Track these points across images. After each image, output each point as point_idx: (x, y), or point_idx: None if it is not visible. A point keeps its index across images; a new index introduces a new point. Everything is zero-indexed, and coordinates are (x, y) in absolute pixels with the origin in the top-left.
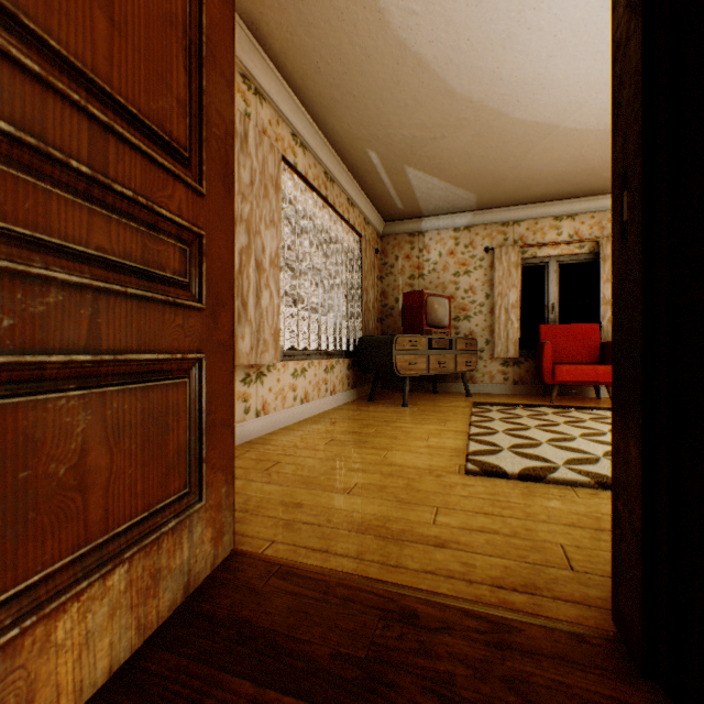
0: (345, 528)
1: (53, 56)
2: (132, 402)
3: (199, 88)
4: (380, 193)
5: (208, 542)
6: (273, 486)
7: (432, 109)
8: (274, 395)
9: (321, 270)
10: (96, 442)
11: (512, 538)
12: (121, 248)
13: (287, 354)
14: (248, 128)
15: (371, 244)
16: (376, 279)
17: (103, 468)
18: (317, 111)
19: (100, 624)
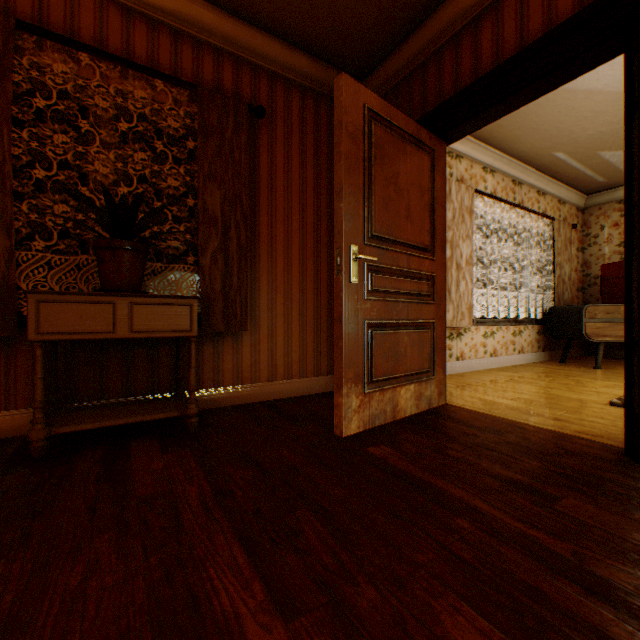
0: (502, 407)
1: (400, 243)
2: (415, 335)
3: (432, 220)
4: (573, 176)
5: (435, 394)
6: (465, 391)
7: (615, 111)
8: (468, 348)
9: (509, 256)
10: (408, 345)
11: (608, 426)
12: (412, 288)
13: (478, 321)
14: (450, 186)
15: (565, 222)
16: (575, 252)
17: (409, 353)
18: (502, 146)
19: (408, 397)
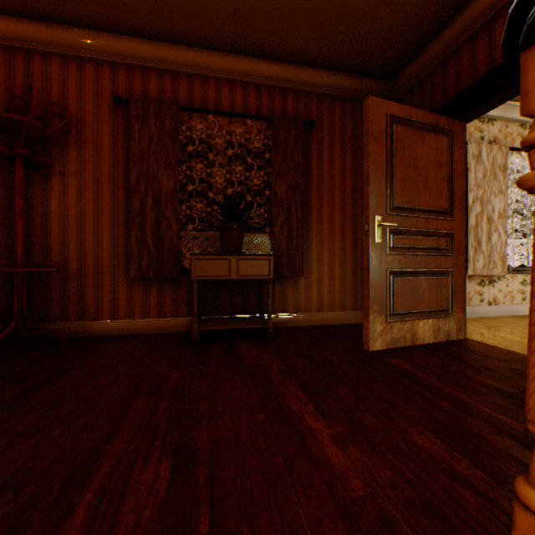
0: (521, 345)
1: (418, 210)
2: (432, 281)
3: (450, 188)
4: None
5: (454, 329)
6: (489, 331)
7: None
8: (502, 294)
9: None
10: (425, 288)
11: None
12: (430, 244)
13: (516, 270)
14: (480, 148)
15: None
16: None
17: (427, 294)
18: None
19: (426, 329)
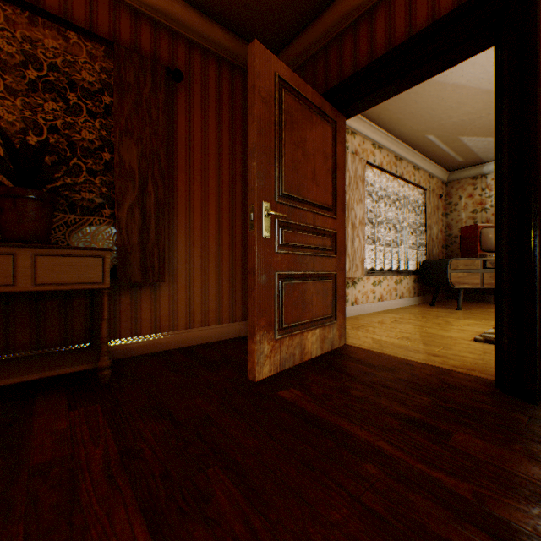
0: (391, 346)
1: (307, 203)
2: (320, 285)
3: (334, 183)
4: (440, 155)
5: (337, 336)
6: (360, 332)
7: (473, 103)
8: (361, 295)
9: (392, 218)
10: (314, 294)
11: (476, 360)
12: (318, 243)
13: (369, 272)
14: (347, 157)
15: (434, 193)
16: (440, 216)
17: (315, 301)
18: (387, 126)
19: (314, 341)
